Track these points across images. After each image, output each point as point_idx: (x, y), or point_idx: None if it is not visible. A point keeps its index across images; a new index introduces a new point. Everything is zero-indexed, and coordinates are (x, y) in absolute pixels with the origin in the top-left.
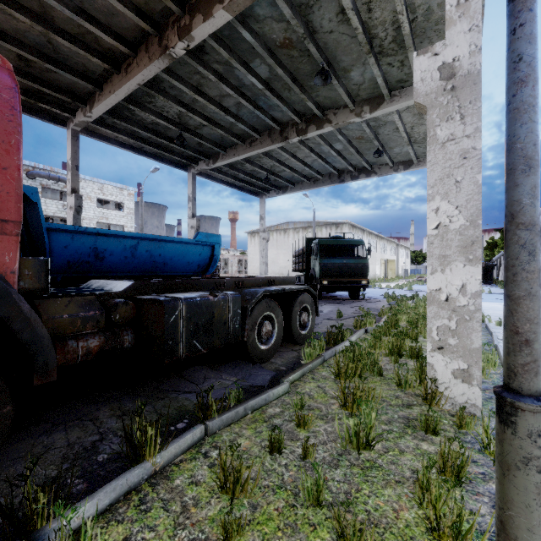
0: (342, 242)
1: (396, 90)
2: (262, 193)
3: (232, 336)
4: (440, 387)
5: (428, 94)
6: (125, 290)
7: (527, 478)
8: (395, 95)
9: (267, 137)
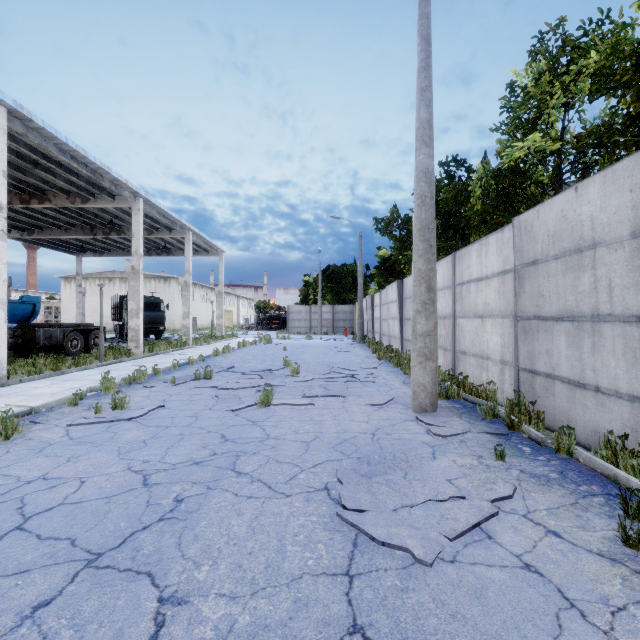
0: (147, 300)
1: (160, 228)
2: (78, 253)
3: (59, 342)
4: (132, 351)
5: (129, 272)
6: (16, 326)
7: (100, 339)
8: (160, 231)
9: (81, 230)
